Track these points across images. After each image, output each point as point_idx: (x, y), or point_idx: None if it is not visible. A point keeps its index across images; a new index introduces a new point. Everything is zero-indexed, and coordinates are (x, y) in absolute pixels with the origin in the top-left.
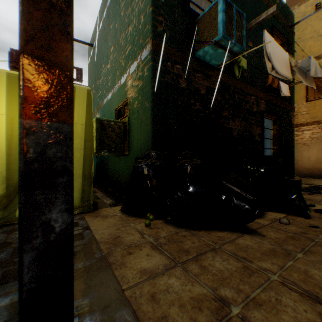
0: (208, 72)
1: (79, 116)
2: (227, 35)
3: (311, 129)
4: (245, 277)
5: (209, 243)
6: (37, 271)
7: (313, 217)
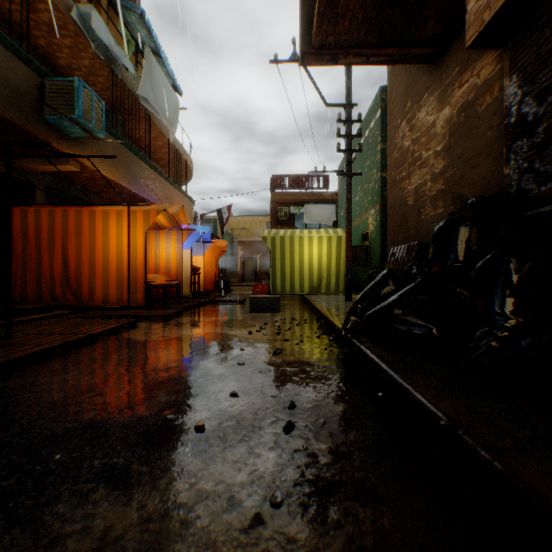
0: None
1: (343, 249)
2: None
3: None
4: None
5: None
6: (348, 282)
7: None
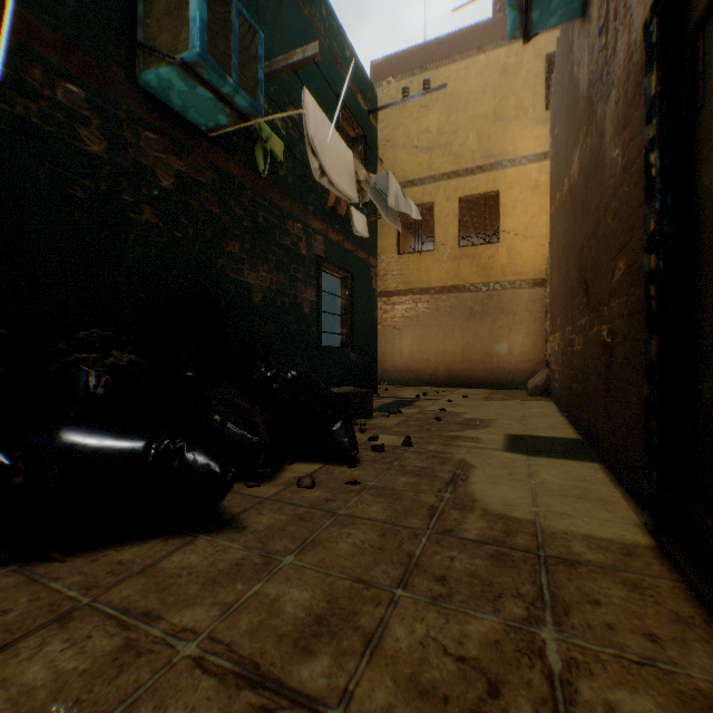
0: (183, 137)
1: None
2: (214, 60)
3: (405, 302)
4: (99, 684)
5: (69, 594)
6: None
7: (365, 462)
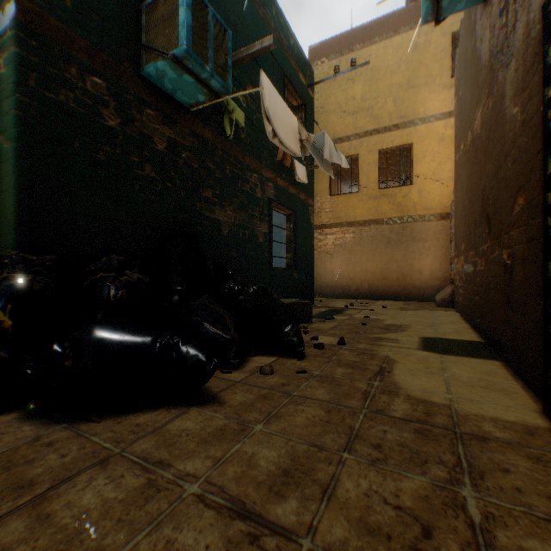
0: (172, 112)
1: None
2: (196, 54)
3: (335, 232)
4: (133, 510)
5: (105, 446)
6: None
7: (309, 356)
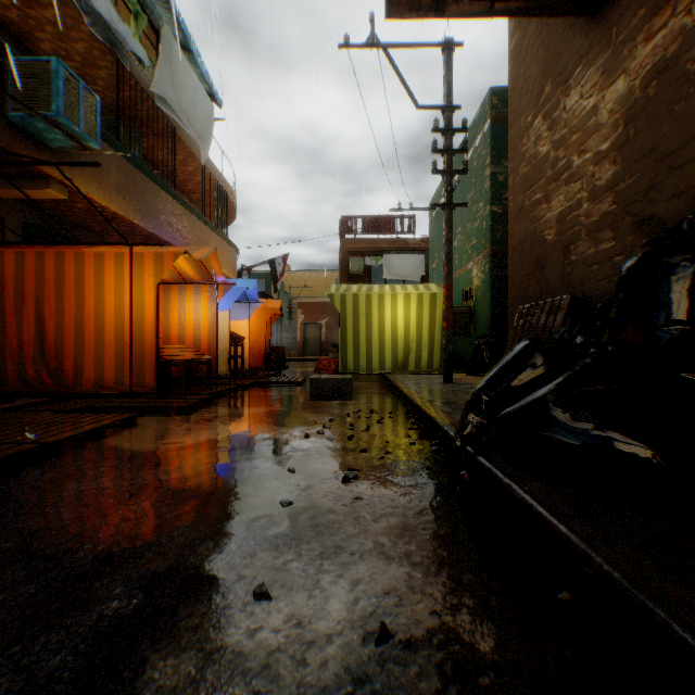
0: None
1: (438, 312)
2: None
3: None
4: None
5: None
6: (448, 357)
7: None
